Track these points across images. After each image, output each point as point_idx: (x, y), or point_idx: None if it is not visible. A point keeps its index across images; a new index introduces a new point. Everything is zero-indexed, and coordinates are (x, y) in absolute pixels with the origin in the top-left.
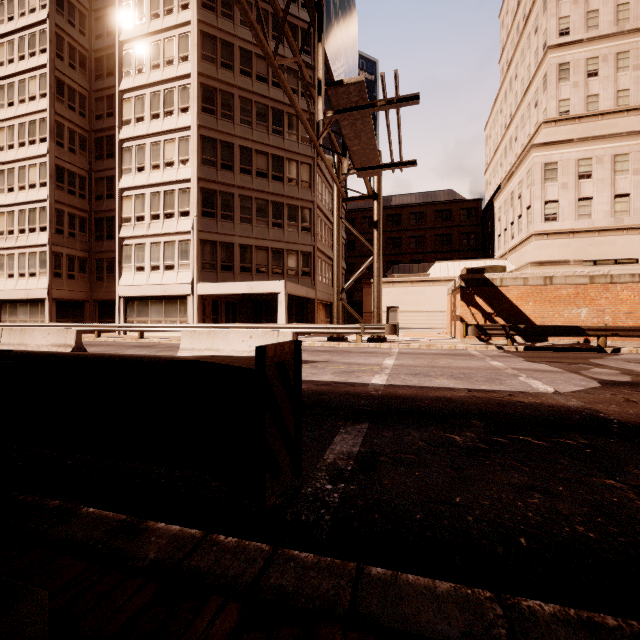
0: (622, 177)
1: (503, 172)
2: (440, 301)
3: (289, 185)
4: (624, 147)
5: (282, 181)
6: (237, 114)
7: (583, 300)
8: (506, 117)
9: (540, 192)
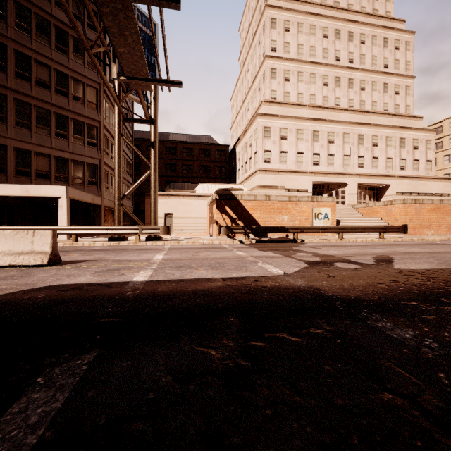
0: (301, 142)
1: (241, 130)
2: (203, 210)
3: (74, 102)
4: (301, 125)
5: (67, 96)
6: (11, 17)
7: (285, 211)
8: (243, 95)
9: (262, 144)
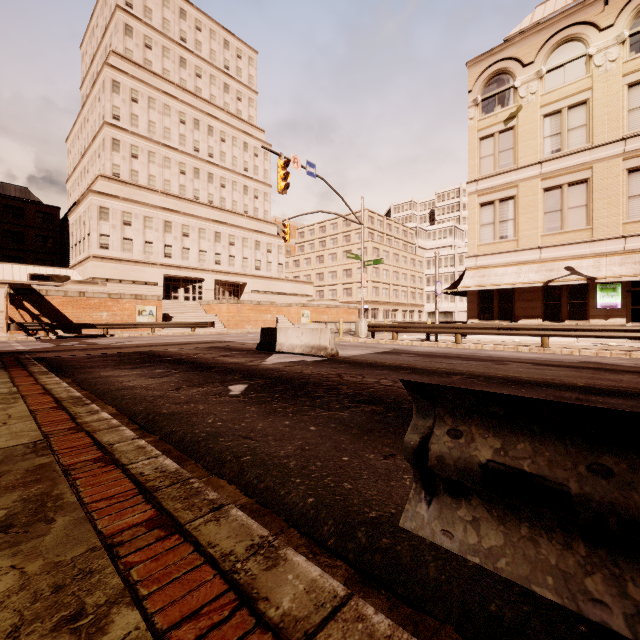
0: (149, 231)
1: (80, 192)
2: None
3: None
4: (151, 213)
5: None
6: None
7: (105, 308)
8: (82, 146)
9: (97, 226)
